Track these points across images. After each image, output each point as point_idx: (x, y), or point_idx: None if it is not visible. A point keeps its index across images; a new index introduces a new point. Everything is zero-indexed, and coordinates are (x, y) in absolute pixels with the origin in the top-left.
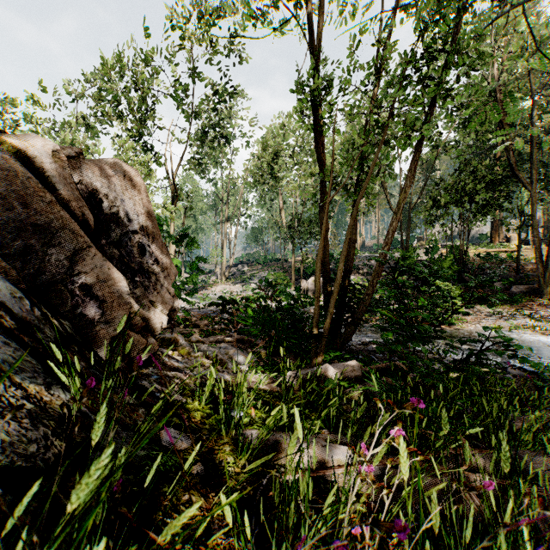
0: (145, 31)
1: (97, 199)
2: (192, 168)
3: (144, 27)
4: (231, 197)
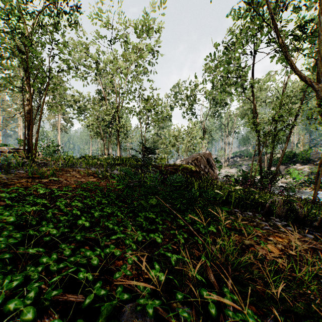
0: (195, 76)
1: (207, 160)
2: (211, 117)
3: (195, 75)
4: (230, 121)
